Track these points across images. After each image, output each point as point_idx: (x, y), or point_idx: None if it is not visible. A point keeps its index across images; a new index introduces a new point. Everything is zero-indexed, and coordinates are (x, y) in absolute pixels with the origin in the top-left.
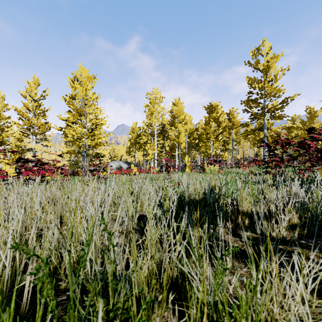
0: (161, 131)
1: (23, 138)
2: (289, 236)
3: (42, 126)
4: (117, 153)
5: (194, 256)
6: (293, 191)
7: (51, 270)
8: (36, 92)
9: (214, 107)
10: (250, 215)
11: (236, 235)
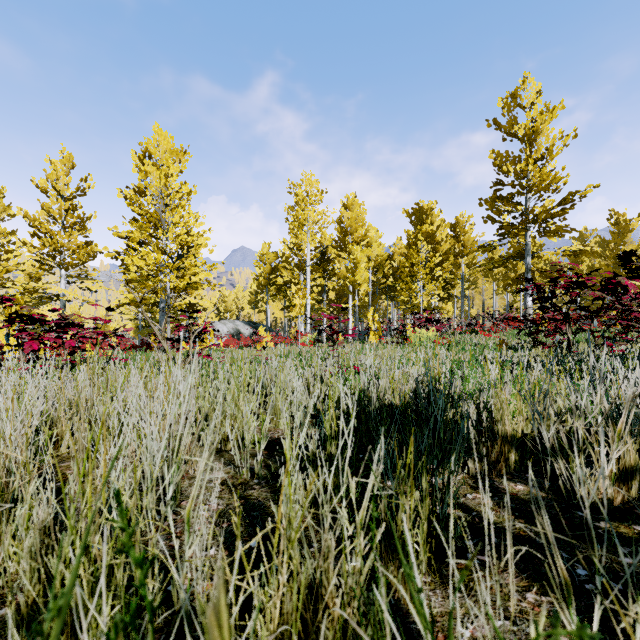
0: (319, 260)
1: (42, 274)
2: (619, 497)
3: (79, 249)
4: (231, 305)
5: (420, 619)
6: (632, 392)
7: (23, 610)
8: (67, 182)
9: (425, 212)
10: (520, 442)
11: (493, 491)
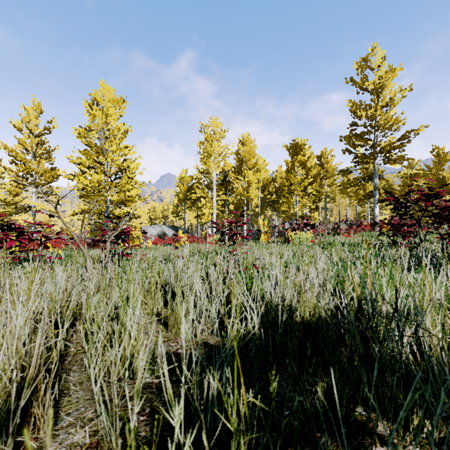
0: (222, 182)
1: (17, 191)
2: None
3: (46, 172)
4: (159, 214)
5: None
6: None
7: None
8: (37, 123)
9: (299, 146)
10: None
11: None
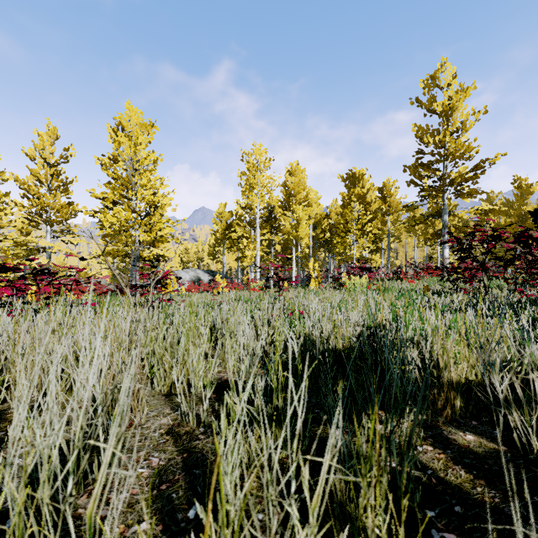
0: (267, 218)
1: (30, 230)
2: None
3: (63, 208)
4: (193, 256)
5: None
6: None
7: None
8: (52, 151)
9: (357, 177)
10: (465, 388)
11: (443, 442)
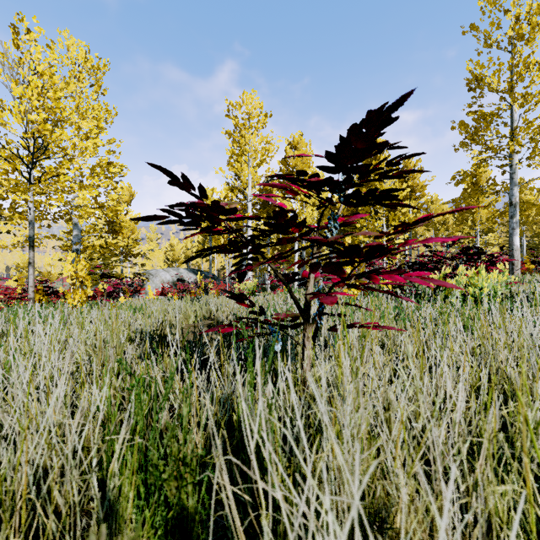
0: (263, 206)
1: None
2: None
3: None
4: (179, 254)
5: None
6: None
7: None
8: None
9: None
10: None
11: None
